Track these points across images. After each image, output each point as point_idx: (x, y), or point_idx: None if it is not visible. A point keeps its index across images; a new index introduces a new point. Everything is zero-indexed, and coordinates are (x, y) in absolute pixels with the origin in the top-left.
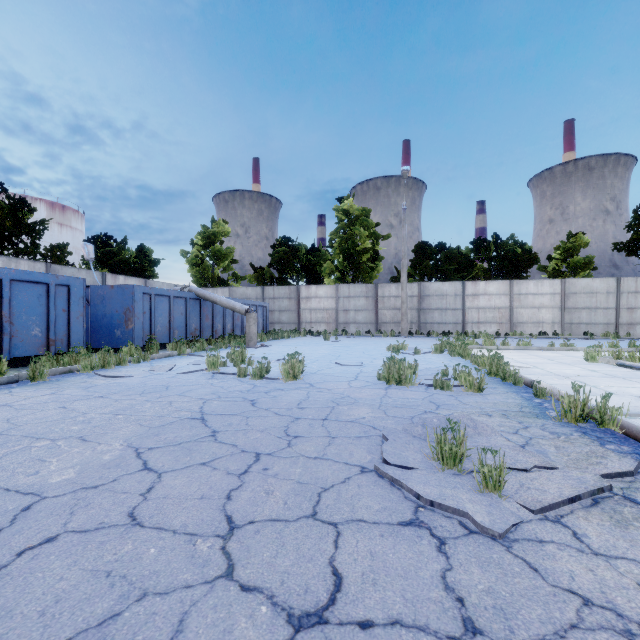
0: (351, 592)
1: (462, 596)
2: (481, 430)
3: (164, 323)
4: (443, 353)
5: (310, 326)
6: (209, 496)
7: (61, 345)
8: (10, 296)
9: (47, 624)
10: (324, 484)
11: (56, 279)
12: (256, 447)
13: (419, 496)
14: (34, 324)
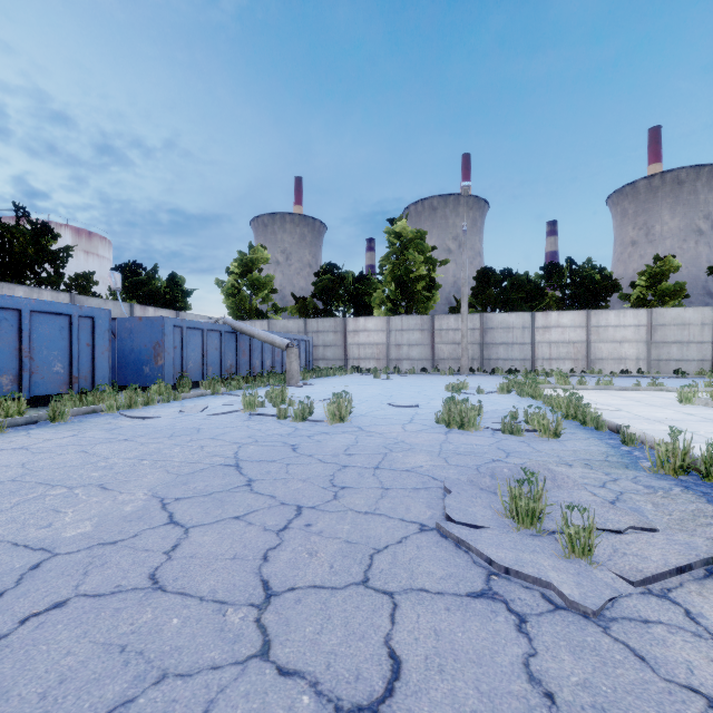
0: (412, 681)
1: (551, 690)
2: (561, 482)
3: (197, 359)
4: (510, 393)
5: (358, 363)
6: (243, 556)
7: (85, 383)
8: (30, 329)
9: (48, 710)
10: (377, 544)
11: (79, 310)
12: (297, 499)
13: (491, 561)
14: (56, 359)
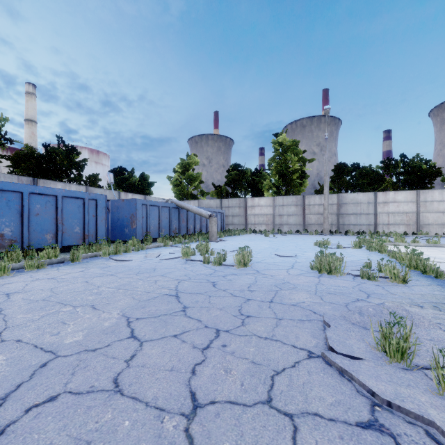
0: None
1: None
2: (418, 322)
3: (155, 224)
4: (361, 248)
5: (254, 226)
6: (177, 369)
7: (92, 238)
8: (62, 207)
9: None
10: (276, 367)
11: (89, 195)
12: (216, 324)
13: (374, 393)
14: (76, 225)
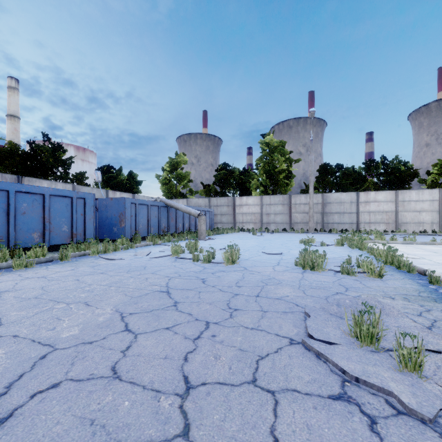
0: None
1: None
2: (388, 311)
3: (144, 223)
4: (343, 246)
5: (242, 225)
6: (171, 357)
7: (80, 237)
8: (49, 205)
9: None
10: (260, 353)
11: (77, 194)
12: (206, 317)
13: (344, 371)
14: (64, 223)
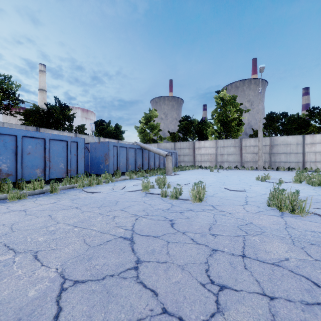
0: None
1: None
2: None
3: (124, 161)
4: (301, 183)
5: (200, 163)
6: None
7: (73, 172)
8: (49, 147)
9: None
10: None
11: (71, 138)
12: (179, 304)
13: None
14: (60, 162)
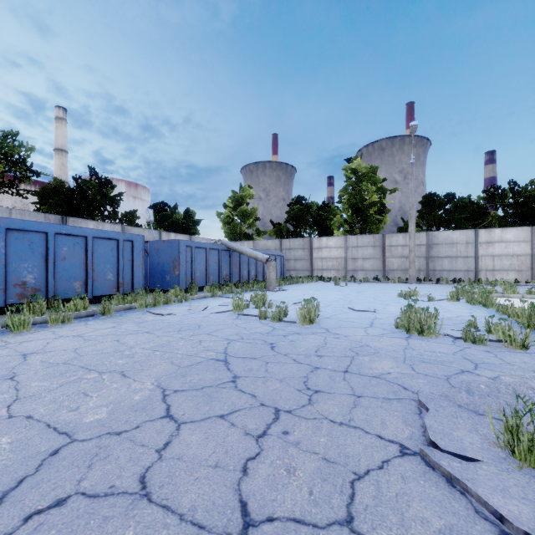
0: None
1: None
2: None
3: (202, 270)
4: (459, 301)
5: (321, 273)
6: (224, 465)
7: (127, 287)
8: (92, 249)
9: None
10: (356, 467)
11: (123, 236)
12: (275, 401)
13: (502, 518)
14: (108, 271)
